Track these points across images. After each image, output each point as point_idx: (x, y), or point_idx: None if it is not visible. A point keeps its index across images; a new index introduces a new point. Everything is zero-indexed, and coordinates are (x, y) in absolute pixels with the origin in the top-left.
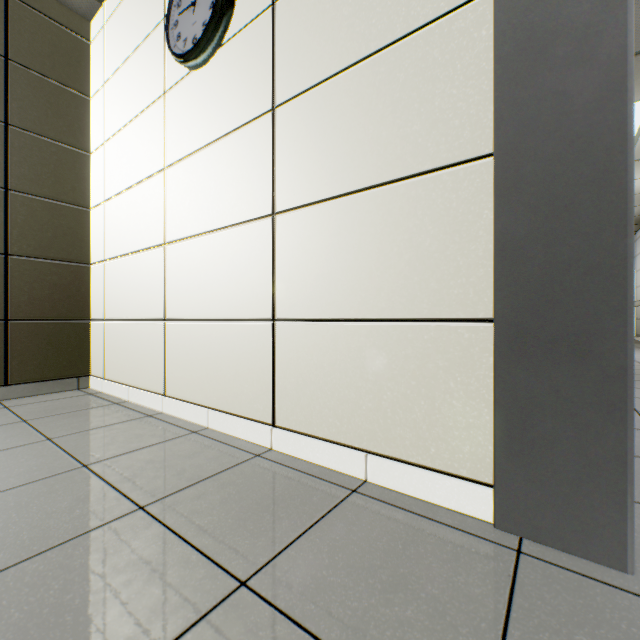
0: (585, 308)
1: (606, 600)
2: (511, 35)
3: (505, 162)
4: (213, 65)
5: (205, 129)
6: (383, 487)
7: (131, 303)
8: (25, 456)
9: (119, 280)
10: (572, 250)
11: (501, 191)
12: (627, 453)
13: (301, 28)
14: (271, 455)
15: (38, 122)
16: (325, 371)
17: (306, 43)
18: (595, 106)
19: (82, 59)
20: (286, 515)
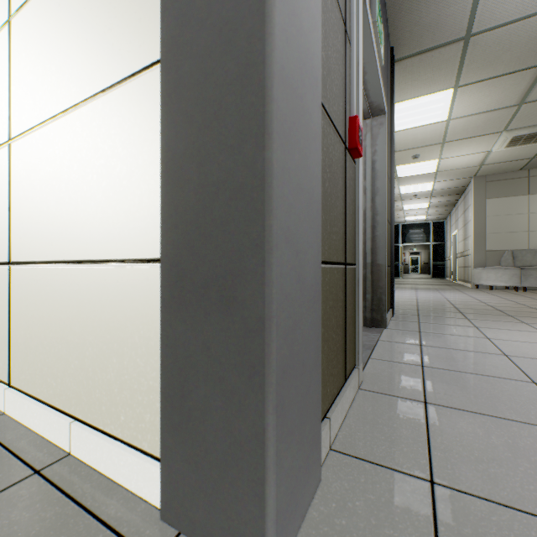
0: (231, 242)
1: None
2: None
3: (168, 61)
4: None
5: None
6: (82, 462)
7: None
8: None
9: None
10: (221, 169)
11: (165, 98)
12: (266, 430)
13: None
14: None
15: None
16: (45, 322)
17: None
18: None
19: None
20: None
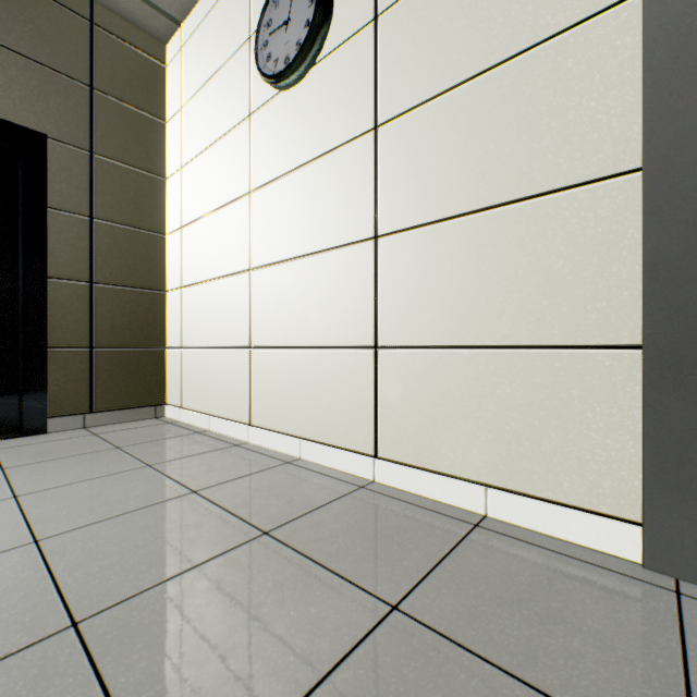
0: None
1: None
2: (664, 42)
3: (656, 178)
4: (305, 85)
5: (296, 151)
6: (506, 523)
7: (212, 330)
8: (134, 481)
9: (198, 307)
10: None
11: (651, 209)
12: None
13: (408, 43)
14: (376, 487)
15: (119, 149)
16: (436, 400)
17: (414, 58)
18: None
19: (159, 83)
20: (413, 546)
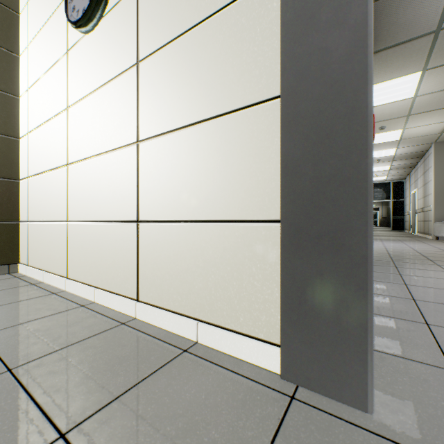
0: (340, 212)
1: (346, 437)
2: (291, 5)
3: (287, 101)
4: (98, 30)
5: (93, 78)
6: (208, 347)
7: (45, 209)
8: None
9: (38, 192)
10: (331, 168)
11: (285, 123)
12: (368, 322)
13: (155, 2)
14: (133, 323)
15: None
16: (171, 259)
17: (159, 13)
18: (346, 58)
19: (12, 26)
20: (124, 373)
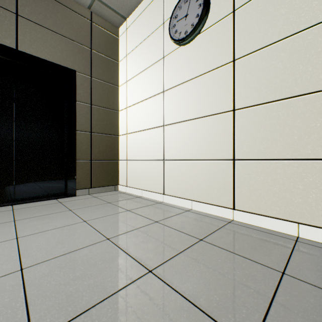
0: None
1: None
2: None
3: None
4: (194, 43)
5: (189, 72)
6: (310, 240)
7: (143, 152)
8: (127, 216)
9: (135, 142)
10: None
11: None
12: None
13: (252, 21)
14: (236, 222)
15: (101, 75)
16: (268, 184)
17: (255, 28)
18: None
19: (116, 45)
20: (273, 248)
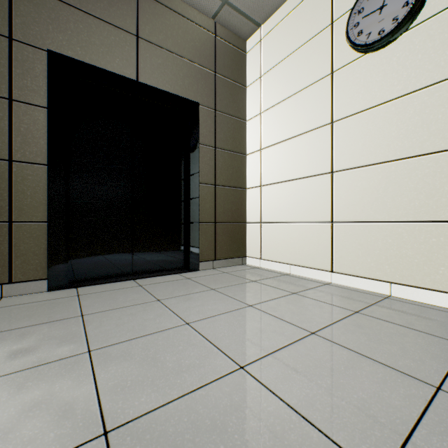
0: None
1: None
2: None
3: None
4: (394, 46)
5: (383, 91)
6: None
7: (291, 212)
8: (303, 302)
9: (277, 197)
10: None
11: None
12: None
13: None
14: None
15: (226, 107)
16: None
17: None
18: None
19: (242, 64)
20: None
